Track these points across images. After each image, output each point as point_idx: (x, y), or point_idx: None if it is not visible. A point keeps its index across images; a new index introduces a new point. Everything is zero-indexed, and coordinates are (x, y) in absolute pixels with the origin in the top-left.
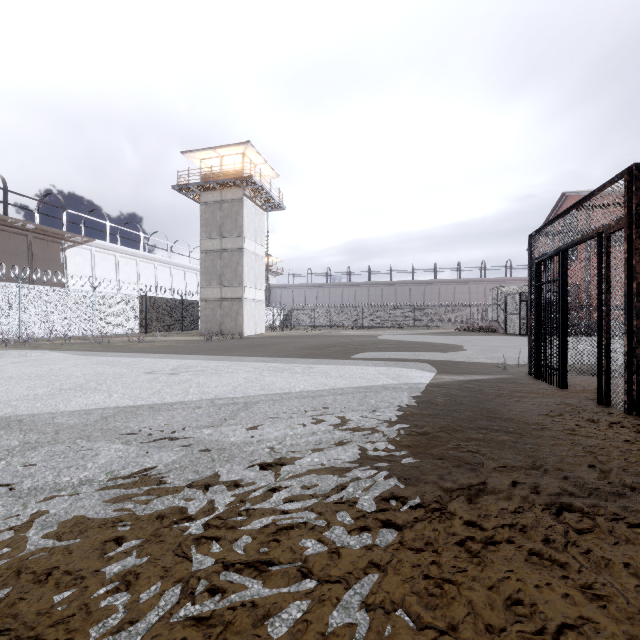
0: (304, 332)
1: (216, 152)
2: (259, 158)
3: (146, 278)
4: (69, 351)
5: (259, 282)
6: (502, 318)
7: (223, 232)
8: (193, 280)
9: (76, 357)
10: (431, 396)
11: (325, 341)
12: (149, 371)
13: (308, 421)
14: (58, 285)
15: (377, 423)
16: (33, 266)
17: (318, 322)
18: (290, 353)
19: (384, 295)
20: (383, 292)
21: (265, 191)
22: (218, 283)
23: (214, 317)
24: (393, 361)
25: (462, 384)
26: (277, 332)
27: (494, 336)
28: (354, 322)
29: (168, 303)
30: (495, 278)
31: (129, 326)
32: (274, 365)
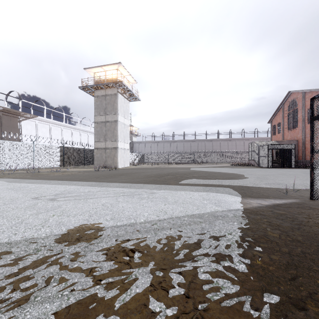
0: (150, 166)
1: (102, 68)
2: (126, 72)
3: (66, 137)
4: (5, 178)
5: (126, 139)
6: (257, 158)
7: (106, 112)
8: (92, 138)
9: (2, 183)
10: (260, 228)
11: (162, 171)
12: (37, 196)
13: (149, 286)
14: (16, 140)
15: (237, 293)
16: (2, 130)
17: (158, 160)
18: (141, 180)
19: (192, 146)
20: (191, 145)
21: (129, 90)
22: (104, 139)
23: (101, 158)
24: (207, 186)
25: (272, 210)
26: (136, 166)
27: (255, 168)
28: (176, 160)
29: (76, 150)
30: (249, 138)
31: (54, 163)
32: (128, 190)
